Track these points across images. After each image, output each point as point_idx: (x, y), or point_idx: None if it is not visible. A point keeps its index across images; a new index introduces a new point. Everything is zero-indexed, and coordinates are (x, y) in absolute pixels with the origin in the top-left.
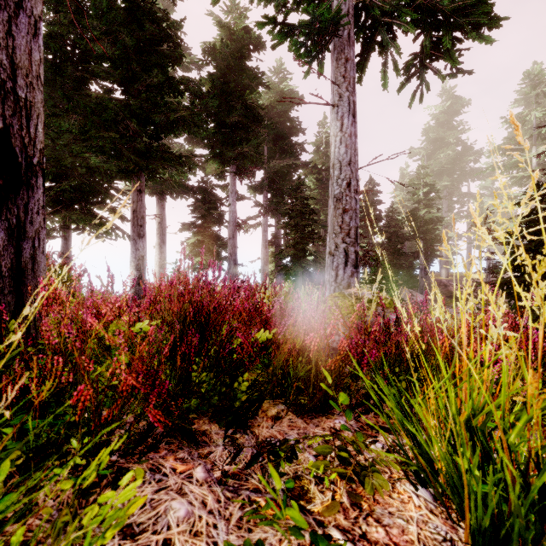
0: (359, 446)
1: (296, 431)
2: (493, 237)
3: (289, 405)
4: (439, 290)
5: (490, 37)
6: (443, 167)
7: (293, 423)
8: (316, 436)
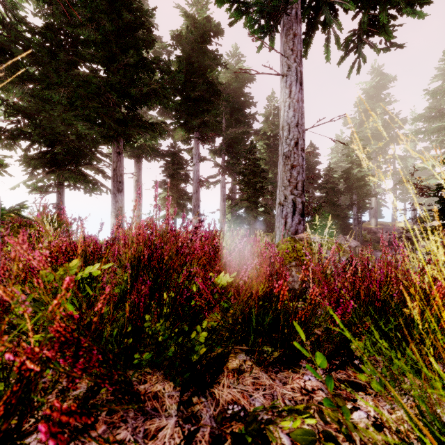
0: (347, 428)
1: (261, 392)
2: (419, 191)
3: (251, 355)
4: (370, 236)
5: (423, 12)
6: (372, 133)
7: (258, 380)
8: (291, 413)
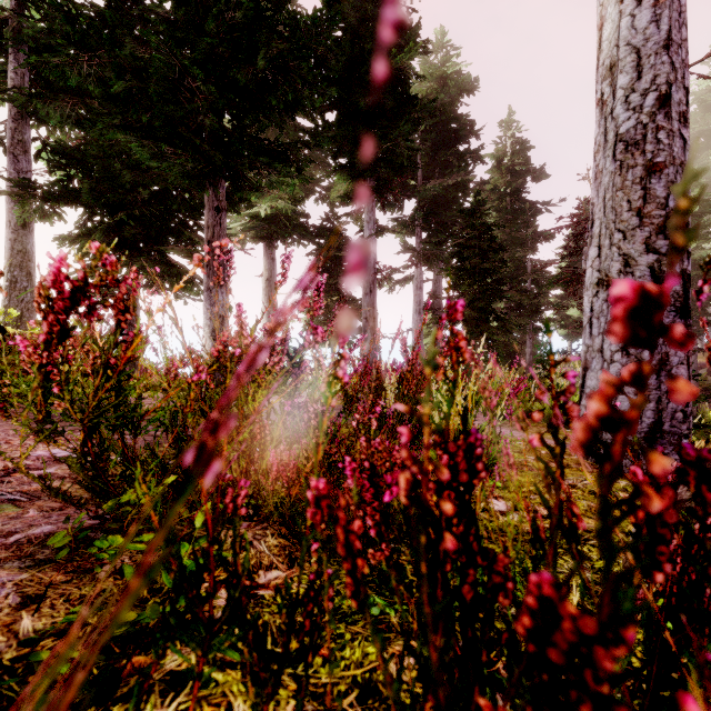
0: None
1: None
2: None
3: None
4: None
5: None
6: None
7: None
8: None
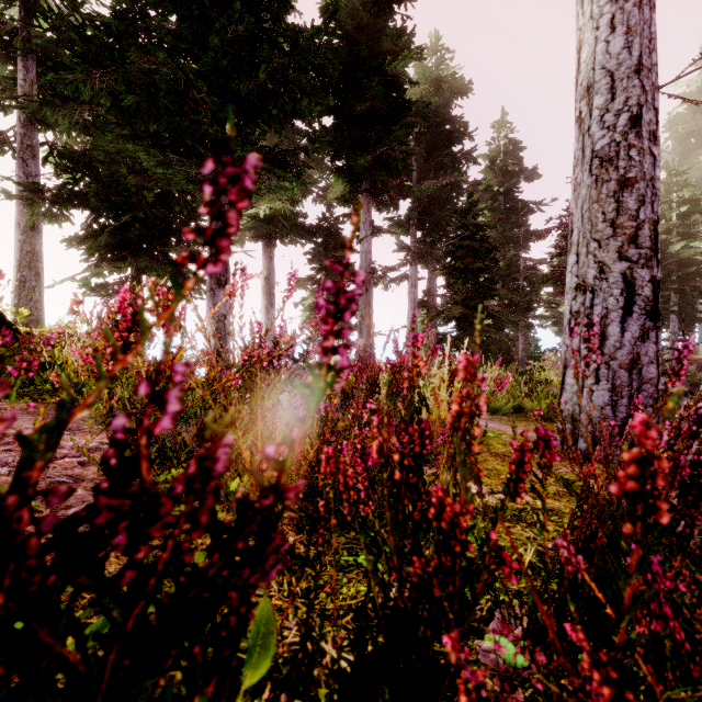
0: None
1: None
2: None
3: None
4: None
5: None
6: None
7: None
8: None
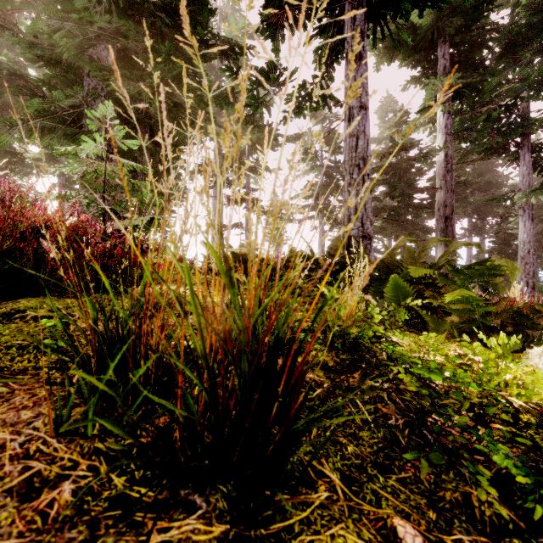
0: None
1: None
2: None
3: None
4: None
5: None
6: None
7: None
8: None
